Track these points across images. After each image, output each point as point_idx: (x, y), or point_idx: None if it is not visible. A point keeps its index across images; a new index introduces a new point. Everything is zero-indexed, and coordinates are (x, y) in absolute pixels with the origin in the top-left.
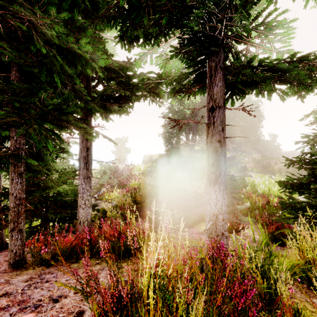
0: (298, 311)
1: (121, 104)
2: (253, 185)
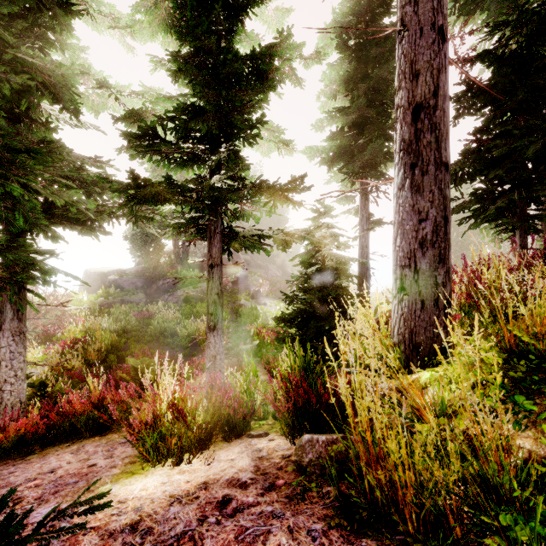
0: (265, 408)
1: (94, 231)
2: (265, 317)
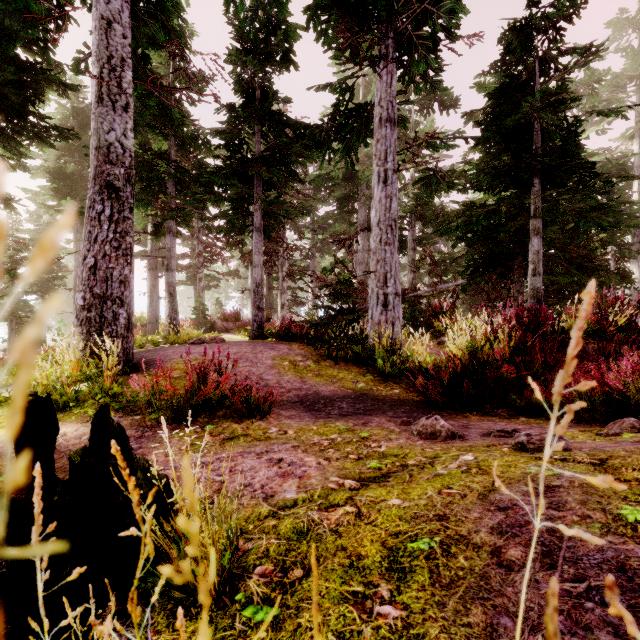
0: None
1: None
2: None
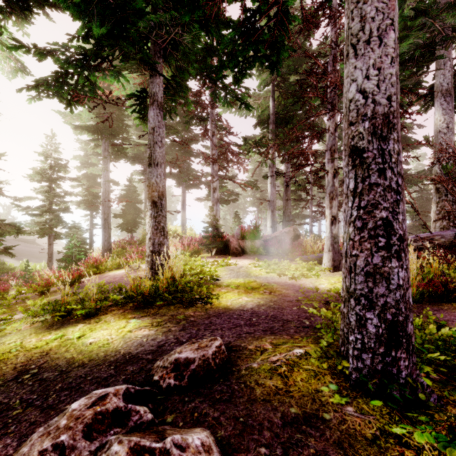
0: None
1: None
2: (22, 267)
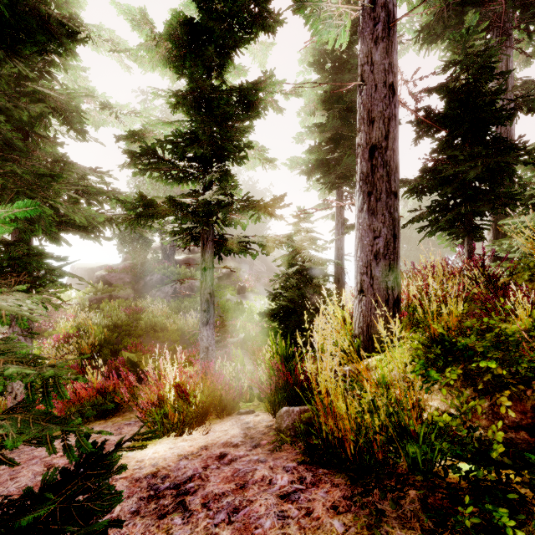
0: (251, 391)
1: (97, 237)
2: (250, 312)
